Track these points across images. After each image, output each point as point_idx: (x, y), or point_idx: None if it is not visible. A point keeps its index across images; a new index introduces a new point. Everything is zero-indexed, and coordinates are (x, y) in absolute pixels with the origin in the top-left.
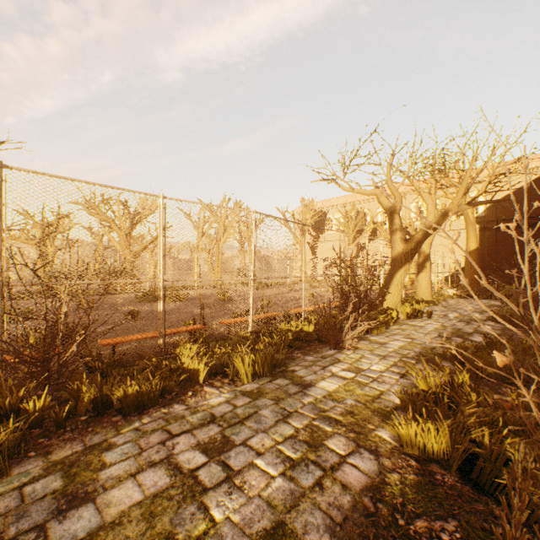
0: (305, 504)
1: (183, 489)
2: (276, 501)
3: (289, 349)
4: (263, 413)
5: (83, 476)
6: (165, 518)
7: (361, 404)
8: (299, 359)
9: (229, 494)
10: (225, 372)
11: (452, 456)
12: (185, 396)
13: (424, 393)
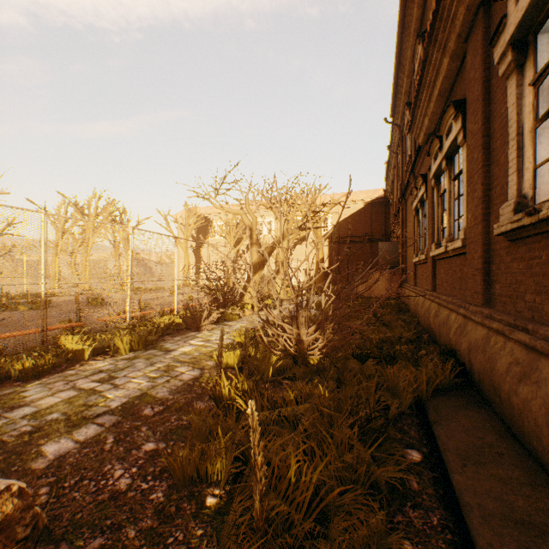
0: (159, 387)
1: (88, 393)
2: (144, 388)
3: (160, 332)
4: (138, 364)
5: (13, 401)
6: (80, 401)
7: (203, 354)
8: (168, 340)
9: (117, 390)
10: (107, 352)
11: (240, 365)
12: (74, 367)
13: (238, 343)
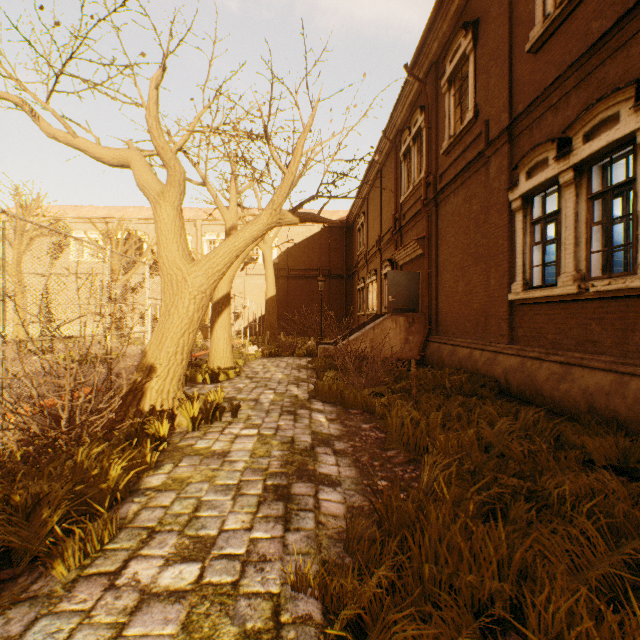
0: None
1: None
2: None
3: None
4: None
5: None
6: None
7: None
8: None
9: None
10: None
11: None
12: None
13: None
